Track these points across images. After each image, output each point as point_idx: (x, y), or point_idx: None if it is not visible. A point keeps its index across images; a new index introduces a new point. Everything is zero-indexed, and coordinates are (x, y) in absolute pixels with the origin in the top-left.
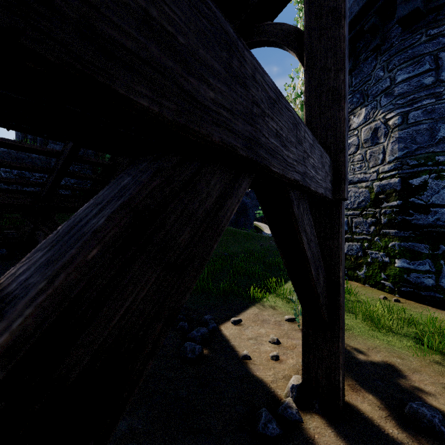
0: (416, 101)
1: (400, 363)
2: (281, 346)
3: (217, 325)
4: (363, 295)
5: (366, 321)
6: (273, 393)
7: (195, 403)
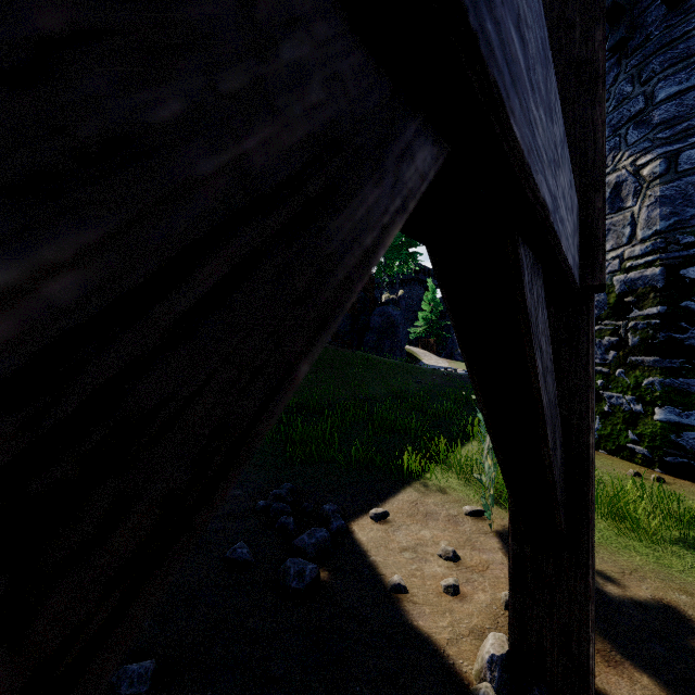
0: (694, 131)
1: (687, 605)
2: (462, 565)
3: (347, 522)
4: (598, 468)
5: (611, 518)
6: (453, 668)
7: (299, 692)
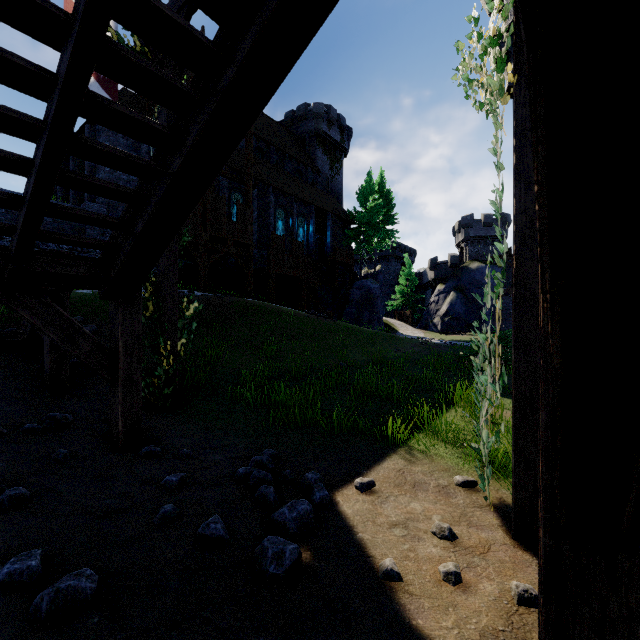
0: None
1: None
2: (460, 545)
3: (330, 492)
4: None
5: None
6: None
7: None
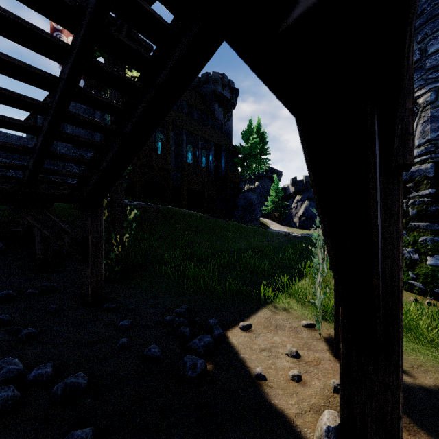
0: None
1: None
2: (302, 361)
3: (224, 331)
4: None
5: None
6: (300, 434)
7: None
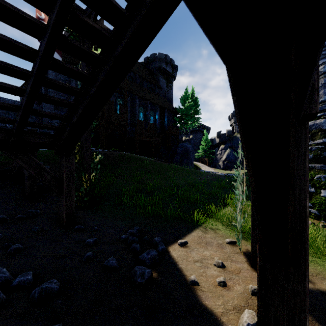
0: None
1: None
2: (226, 270)
3: (166, 247)
4: None
5: None
6: None
7: None
